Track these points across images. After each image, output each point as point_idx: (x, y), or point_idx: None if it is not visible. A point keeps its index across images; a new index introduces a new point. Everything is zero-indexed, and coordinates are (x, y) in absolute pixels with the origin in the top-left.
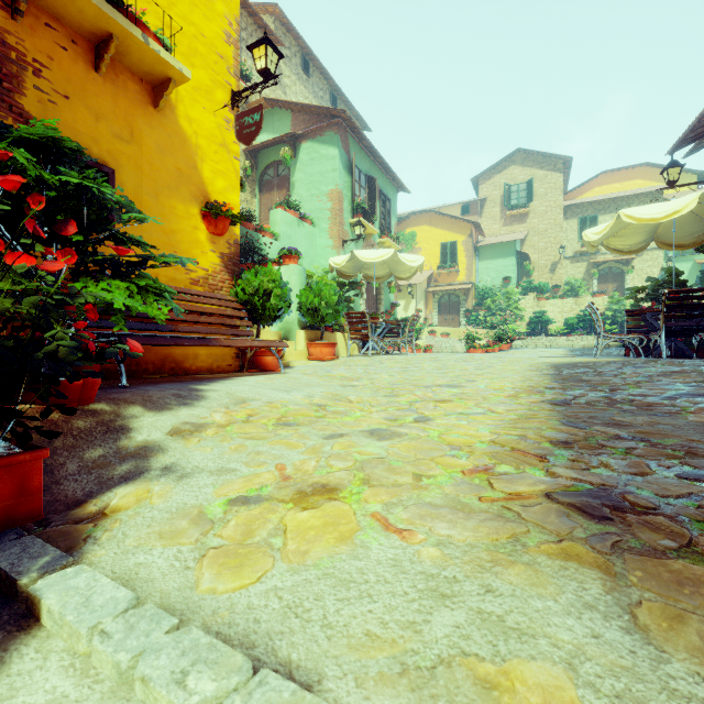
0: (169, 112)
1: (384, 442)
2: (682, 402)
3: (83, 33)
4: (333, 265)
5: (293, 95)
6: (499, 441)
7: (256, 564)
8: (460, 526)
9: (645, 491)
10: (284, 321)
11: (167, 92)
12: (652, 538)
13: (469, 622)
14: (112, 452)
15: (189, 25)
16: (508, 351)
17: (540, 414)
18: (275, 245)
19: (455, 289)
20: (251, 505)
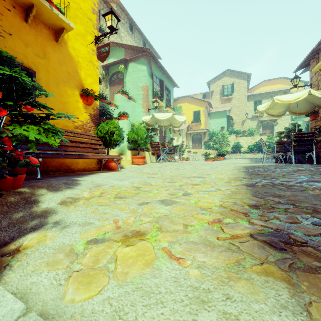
0: (64, 45)
1: (168, 206)
2: (305, 184)
3: (18, 3)
4: (144, 120)
5: (125, 41)
6: (224, 205)
7: (99, 282)
8: (209, 255)
9: (298, 232)
10: (120, 146)
11: (62, 35)
12: (308, 261)
13: (218, 320)
14: (28, 214)
15: (74, 3)
16: (223, 160)
17: (242, 191)
18: (116, 111)
19: (200, 132)
20: (99, 244)
